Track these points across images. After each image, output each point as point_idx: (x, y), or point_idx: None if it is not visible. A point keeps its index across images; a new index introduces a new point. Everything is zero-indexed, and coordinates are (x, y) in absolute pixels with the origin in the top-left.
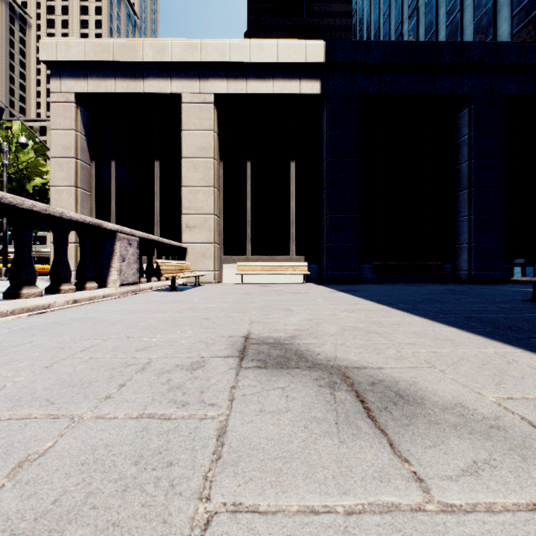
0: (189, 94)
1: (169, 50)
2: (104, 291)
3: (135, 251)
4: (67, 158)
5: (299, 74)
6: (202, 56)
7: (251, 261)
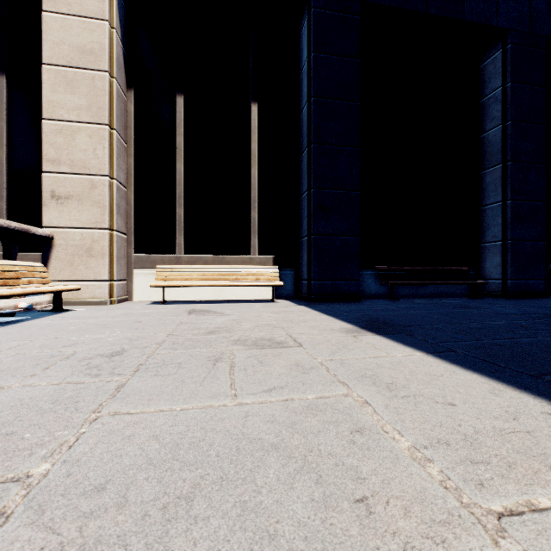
0: None
1: None
2: None
3: None
4: None
5: None
6: None
7: (185, 264)
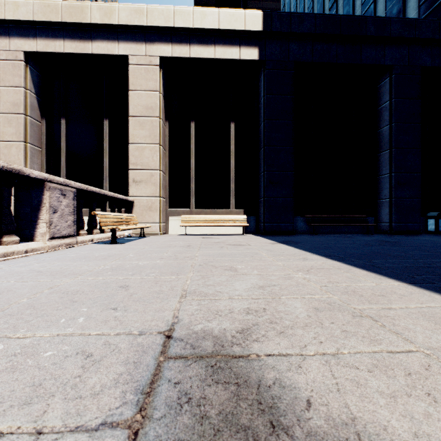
0: (136, 56)
1: (116, 14)
2: (27, 246)
3: (70, 202)
4: (16, 114)
5: (239, 41)
6: (148, 20)
7: (195, 214)
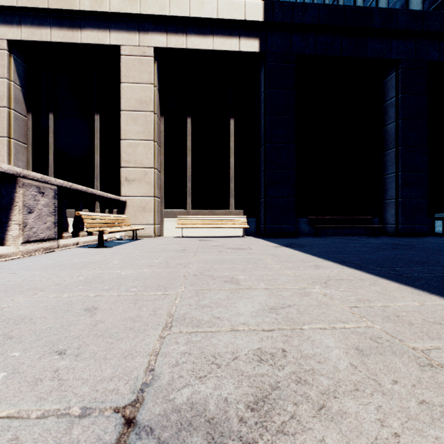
0: (128, 46)
1: (107, 0)
2: None
3: (50, 202)
4: None
5: (238, 31)
6: (141, 8)
7: (192, 215)
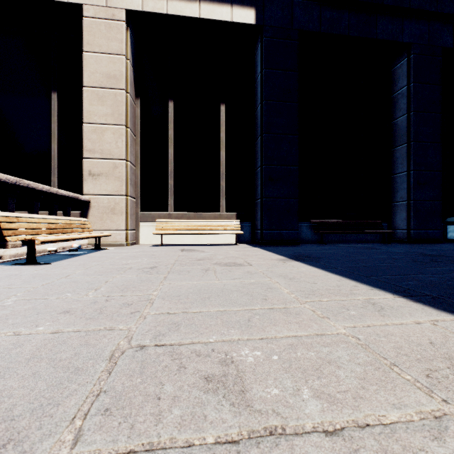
0: (93, 6)
1: None
2: None
3: None
4: None
5: None
6: None
7: (174, 219)
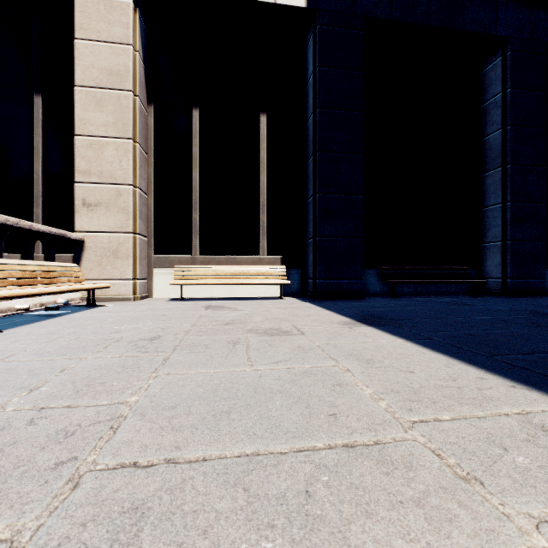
0: None
1: None
2: None
3: None
4: None
5: None
6: None
7: (199, 264)
